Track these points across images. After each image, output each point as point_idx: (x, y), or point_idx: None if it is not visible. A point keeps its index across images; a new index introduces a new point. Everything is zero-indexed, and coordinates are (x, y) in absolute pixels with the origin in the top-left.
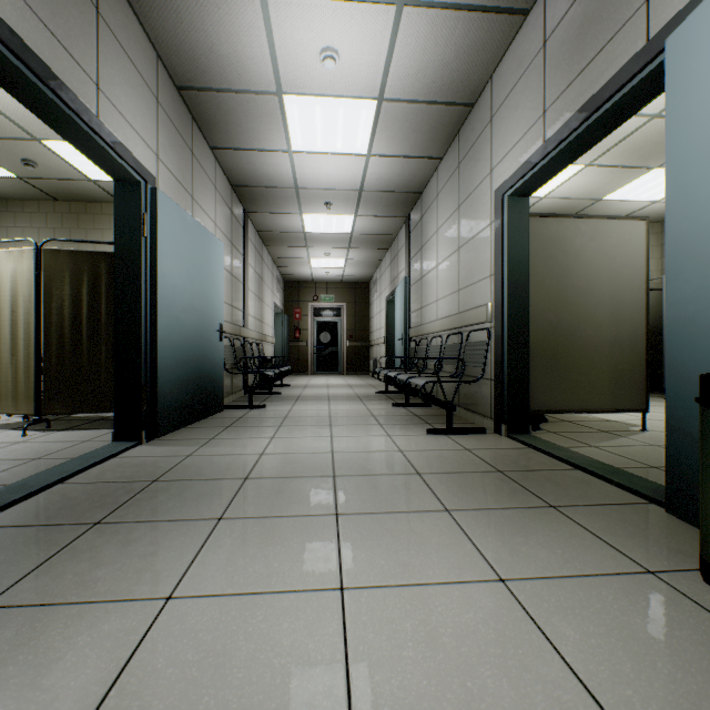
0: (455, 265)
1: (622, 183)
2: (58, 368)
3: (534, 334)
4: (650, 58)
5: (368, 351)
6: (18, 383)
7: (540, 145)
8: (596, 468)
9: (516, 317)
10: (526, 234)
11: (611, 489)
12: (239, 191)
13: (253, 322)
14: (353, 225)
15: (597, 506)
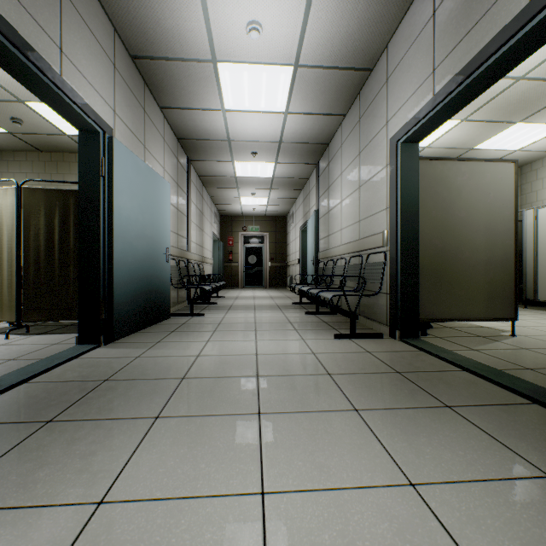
0: (356, 201)
1: (490, 135)
2: (35, 284)
3: (422, 256)
4: (534, 13)
5: (286, 270)
6: (3, 296)
7: (430, 98)
8: (480, 370)
9: (408, 242)
10: (416, 174)
11: (497, 390)
12: (183, 143)
13: (195, 247)
14: (274, 171)
15: (487, 406)
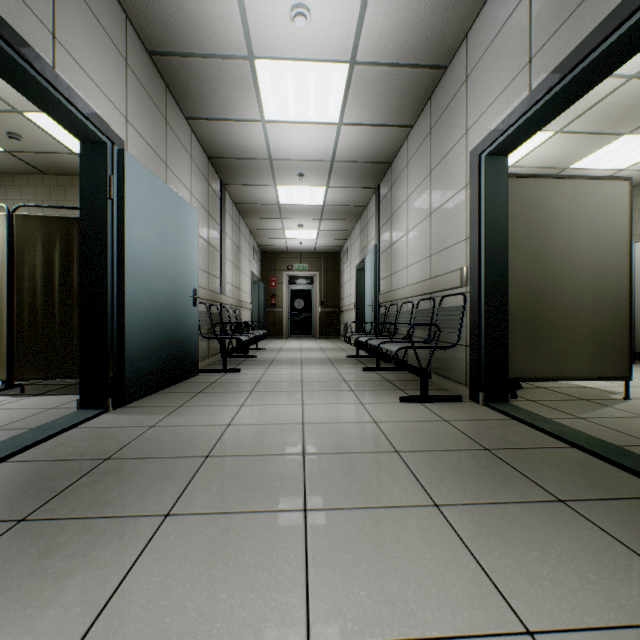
0: (426, 231)
1: (591, 151)
2: (30, 334)
3: (512, 299)
4: None
5: (339, 316)
6: None
7: (526, 96)
8: (596, 447)
9: (494, 281)
10: (504, 195)
11: (622, 476)
12: (215, 163)
13: (230, 289)
14: (325, 197)
15: (615, 501)
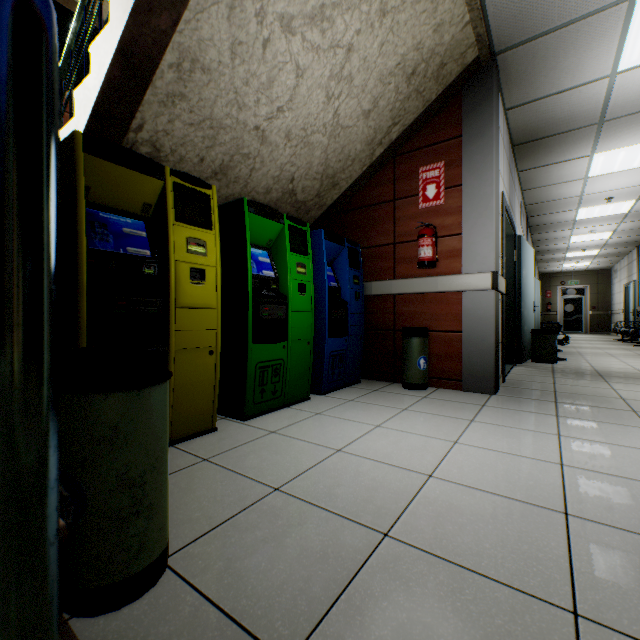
0: None
1: None
2: None
3: None
4: None
5: (609, 317)
6: None
7: None
8: None
9: None
10: None
11: None
12: (536, 252)
13: None
14: (597, 252)
15: None
